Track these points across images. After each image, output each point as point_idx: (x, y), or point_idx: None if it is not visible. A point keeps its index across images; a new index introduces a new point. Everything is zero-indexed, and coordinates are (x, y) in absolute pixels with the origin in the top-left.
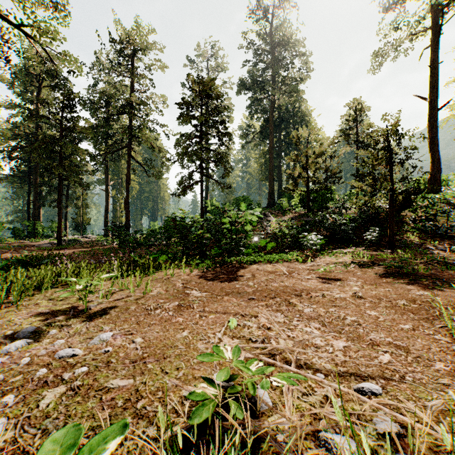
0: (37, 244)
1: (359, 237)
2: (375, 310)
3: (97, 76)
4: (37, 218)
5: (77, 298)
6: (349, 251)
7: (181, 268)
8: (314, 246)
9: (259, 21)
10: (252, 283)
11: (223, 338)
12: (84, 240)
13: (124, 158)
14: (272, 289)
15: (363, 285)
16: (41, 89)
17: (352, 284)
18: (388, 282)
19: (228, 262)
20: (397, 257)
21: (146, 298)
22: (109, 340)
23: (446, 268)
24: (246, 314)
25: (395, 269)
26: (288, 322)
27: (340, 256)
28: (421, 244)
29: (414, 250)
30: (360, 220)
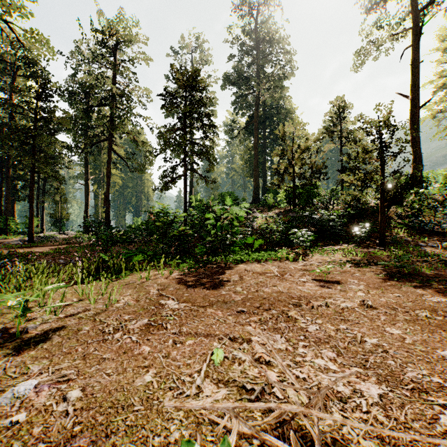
0: (7, 241)
1: (347, 233)
2: (395, 326)
3: (76, 65)
4: (10, 214)
5: (16, 314)
6: (340, 248)
7: (160, 269)
8: (304, 243)
9: (244, 17)
10: (241, 288)
11: (204, 384)
12: (61, 237)
13: (106, 152)
14: (265, 297)
15: (368, 290)
16: (14, 77)
17: (354, 288)
18: (393, 285)
19: (213, 261)
20: (390, 254)
21: (107, 313)
22: (28, 396)
23: (446, 267)
24: (235, 337)
25: (396, 269)
26: (292, 349)
27: (331, 253)
28: (410, 240)
29: (405, 247)
30: (348, 216)
